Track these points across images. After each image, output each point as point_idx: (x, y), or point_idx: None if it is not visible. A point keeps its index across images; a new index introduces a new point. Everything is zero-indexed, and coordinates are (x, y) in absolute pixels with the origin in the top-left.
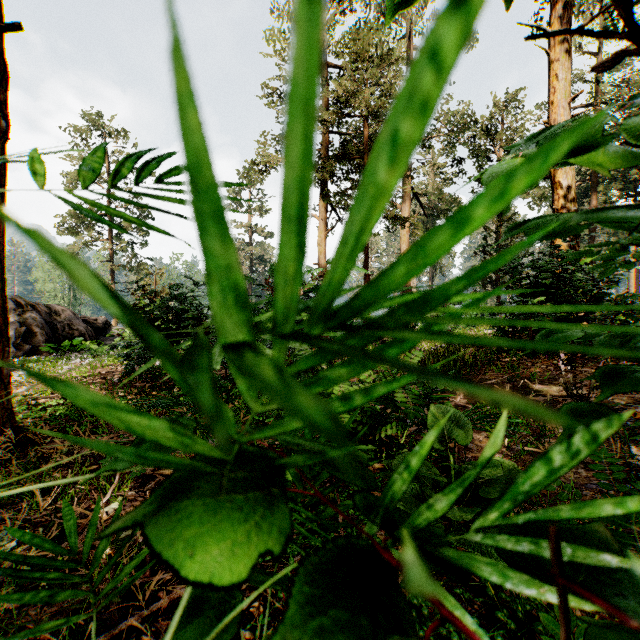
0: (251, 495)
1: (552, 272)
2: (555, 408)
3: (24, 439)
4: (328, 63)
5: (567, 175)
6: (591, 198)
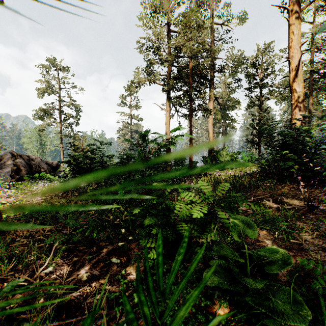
0: None
1: (292, 137)
2: (299, 213)
3: None
4: (171, 30)
5: (299, 85)
6: (309, 99)
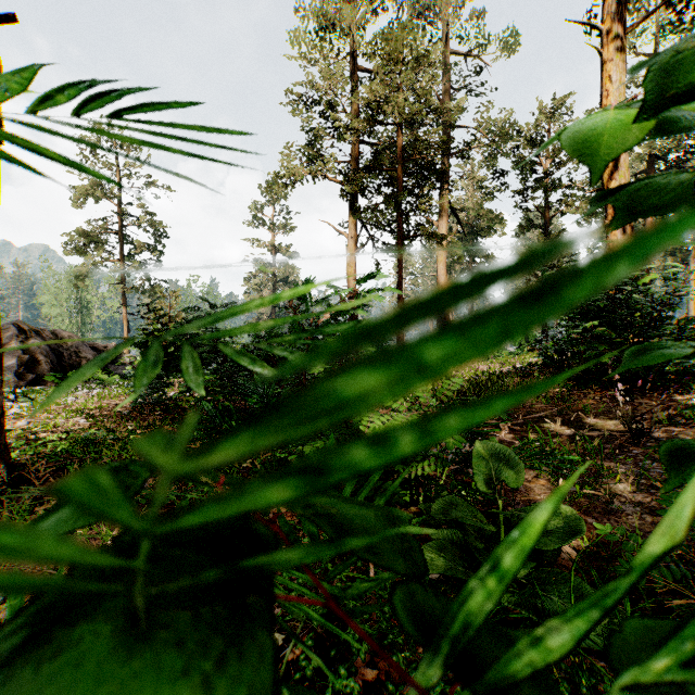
0: (197, 636)
1: (606, 293)
2: (612, 444)
3: (20, 478)
4: (358, 67)
5: None
6: None
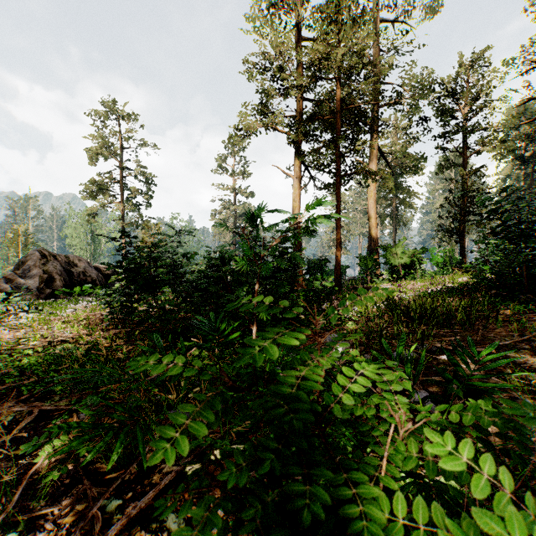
0: None
1: None
2: None
3: None
4: (302, 37)
5: None
6: None
